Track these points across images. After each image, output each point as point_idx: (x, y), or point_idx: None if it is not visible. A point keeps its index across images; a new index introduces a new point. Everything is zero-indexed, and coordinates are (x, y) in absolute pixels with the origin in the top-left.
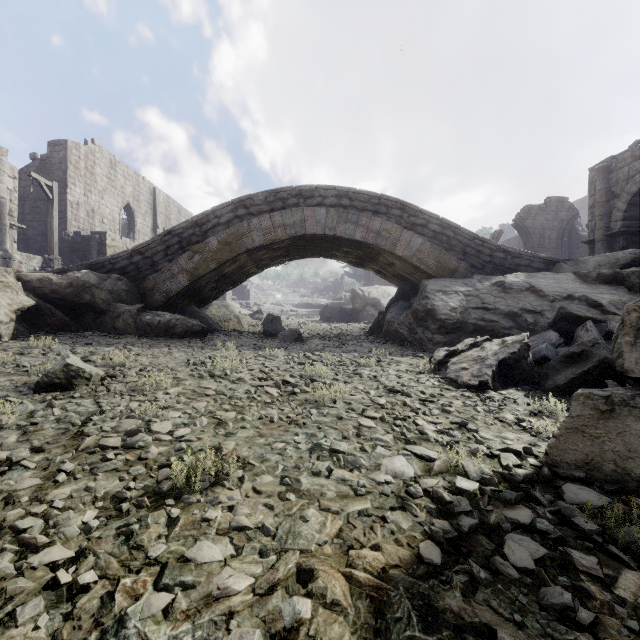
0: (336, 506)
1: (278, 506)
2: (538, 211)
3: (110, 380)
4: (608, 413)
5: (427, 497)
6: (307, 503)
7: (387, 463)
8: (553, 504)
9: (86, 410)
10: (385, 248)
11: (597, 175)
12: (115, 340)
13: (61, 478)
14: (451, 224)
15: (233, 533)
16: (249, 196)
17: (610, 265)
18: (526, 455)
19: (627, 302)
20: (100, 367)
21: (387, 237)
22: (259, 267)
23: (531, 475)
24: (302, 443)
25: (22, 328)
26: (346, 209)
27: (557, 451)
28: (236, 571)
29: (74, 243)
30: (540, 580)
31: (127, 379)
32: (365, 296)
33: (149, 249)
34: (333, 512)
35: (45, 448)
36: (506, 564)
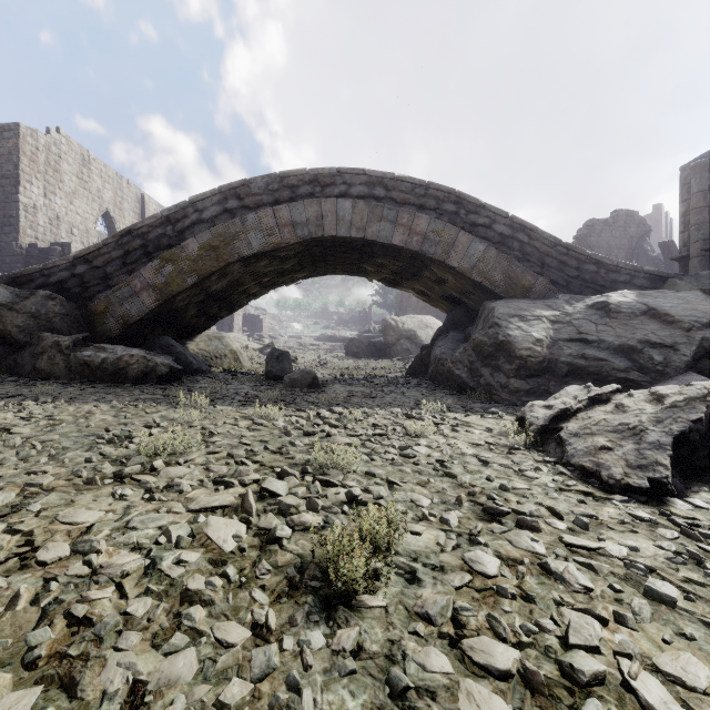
0: None
1: None
2: (604, 226)
3: None
4: None
5: None
6: None
7: None
8: None
9: None
10: (434, 257)
11: (692, 174)
12: (21, 389)
13: None
14: (525, 224)
15: None
16: (243, 182)
17: None
18: None
19: None
20: None
21: (437, 241)
22: (264, 286)
23: None
24: None
25: None
26: (380, 202)
27: None
28: None
29: (29, 257)
30: None
31: None
32: (399, 327)
33: (99, 255)
34: None
35: None
36: None
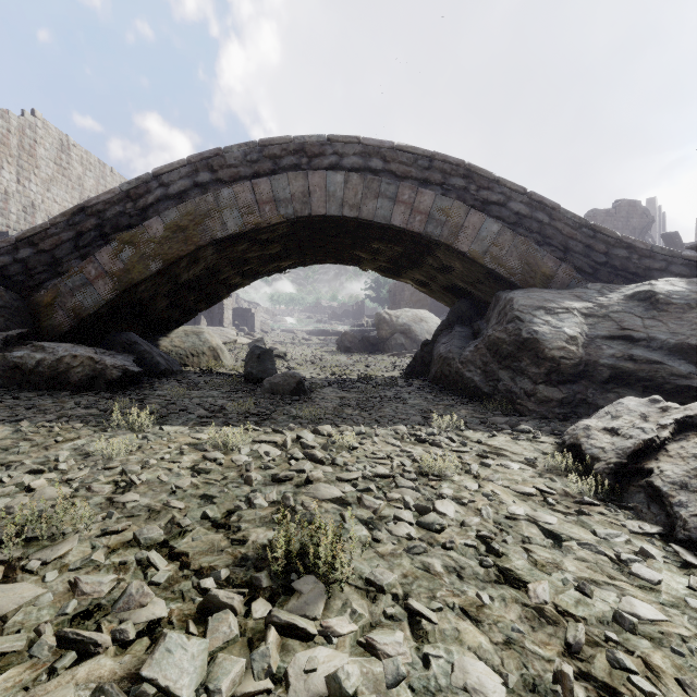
0: None
1: None
2: (605, 217)
3: None
4: None
5: None
6: None
7: None
8: None
9: None
10: (440, 239)
11: None
12: None
13: None
14: (545, 202)
15: None
16: (217, 151)
17: None
18: None
19: None
20: None
21: (443, 222)
22: (246, 276)
23: None
24: None
25: None
26: (377, 175)
27: None
28: None
29: None
30: None
31: None
32: (393, 321)
33: (46, 237)
34: None
35: None
36: None
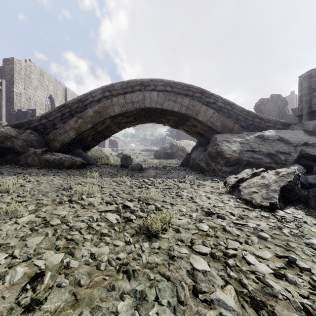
0: None
1: None
2: (267, 101)
3: None
4: None
5: None
6: None
7: None
8: None
9: None
10: (191, 116)
11: (303, 79)
12: (22, 171)
13: None
14: (230, 102)
15: None
16: (111, 84)
17: None
18: None
19: None
20: None
21: (193, 109)
22: (119, 128)
23: None
24: None
25: None
26: (169, 93)
27: None
28: None
29: (18, 115)
30: None
31: None
32: (177, 145)
33: (51, 115)
34: None
35: None
36: None
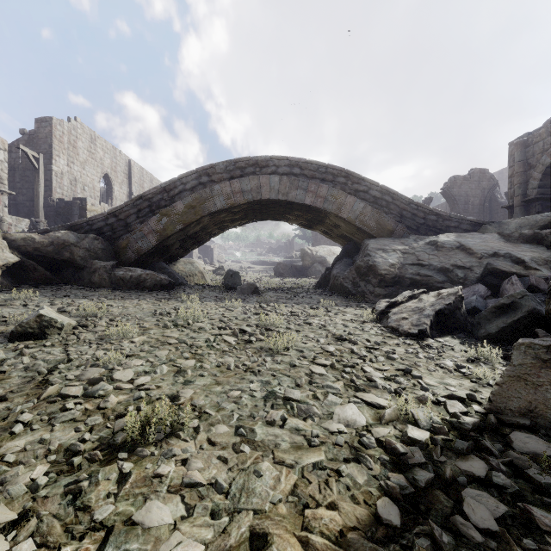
0: (290, 458)
1: (232, 459)
2: (463, 181)
3: (81, 329)
4: (550, 362)
5: (380, 447)
6: (261, 455)
7: (339, 411)
8: (504, 454)
9: (54, 358)
10: (331, 211)
11: (516, 149)
12: (91, 293)
13: (18, 429)
14: (389, 190)
15: (185, 490)
16: (211, 165)
17: (530, 226)
18: (470, 401)
19: (546, 259)
20: (74, 317)
21: (333, 202)
22: (220, 228)
23: (479, 423)
24: (257, 391)
25: (7, 282)
26: (297, 177)
27: (500, 398)
28: (186, 536)
29: (58, 208)
30: (504, 543)
31: (97, 328)
32: (313, 254)
33: (123, 212)
34: (287, 465)
35: (8, 397)
36: (468, 525)
